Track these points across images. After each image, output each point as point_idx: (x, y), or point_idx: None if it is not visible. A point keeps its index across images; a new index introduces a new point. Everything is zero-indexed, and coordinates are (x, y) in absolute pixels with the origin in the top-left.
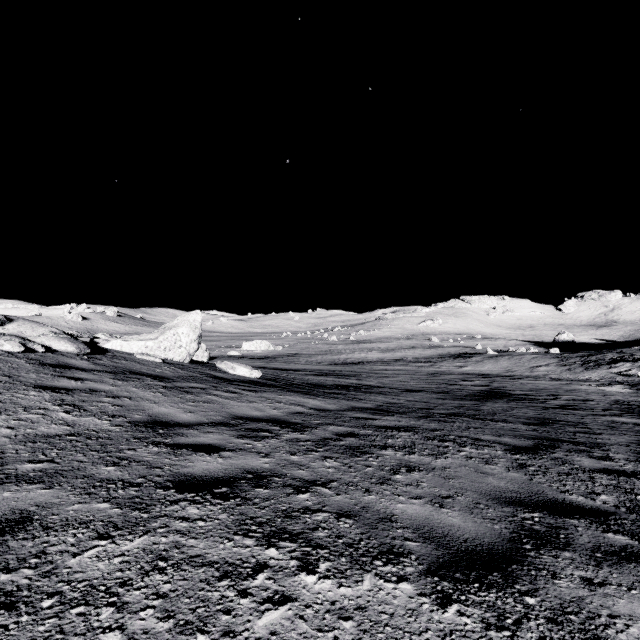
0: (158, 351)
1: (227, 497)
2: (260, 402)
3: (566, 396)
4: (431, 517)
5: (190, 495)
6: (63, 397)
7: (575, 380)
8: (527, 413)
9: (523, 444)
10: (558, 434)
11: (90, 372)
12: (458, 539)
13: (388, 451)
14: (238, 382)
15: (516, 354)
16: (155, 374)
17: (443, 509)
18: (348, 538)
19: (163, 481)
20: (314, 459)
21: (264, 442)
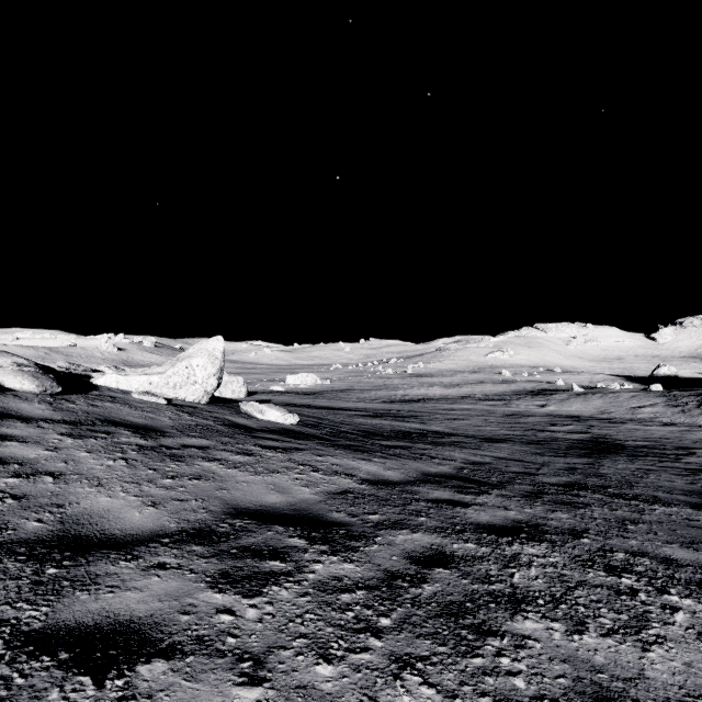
0: (166, 388)
1: None
2: (286, 472)
3: (701, 450)
4: None
5: None
6: None
7: (694, 425)
8: (674, 481)
9: None
10: None
11: (35, 423)
12: None
13: (529, 620)
14: (264, 432)
15: (609, 391)
16: (143, 423)
17: None
18: None
19: None
20: (373, 677)
21: (264, 599)
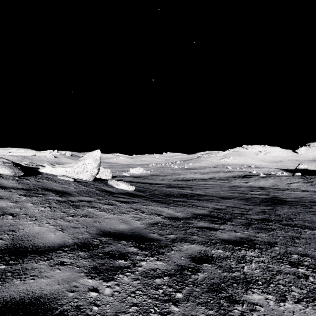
0: (73, 174)
1: None
2: (128, 213)
3: None
4: None
5: None
6: None
7: None
8: (312, 218)
9: None
10: None
11: (8, 189)
12: None
13: (255, 293)
14: (119, 194)
15: (277, 176)
16: (61, 190)
17: None
18: None
19: None
20: None
21: (115, 282)
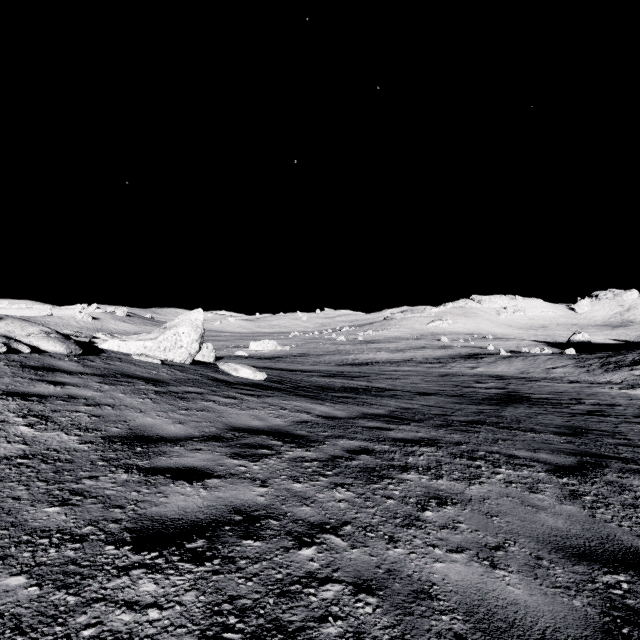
0: (157, 352)
1: (202, 558)
2: (262, 409)
3: (590, 400)
4: (484, 587)
5: (150, 555)
6: (32, 406)
7: (595, 382)
8: (554, 420)
9: (565, 462)
10: (598, 447)
11: (76, 375)
12: (532, 632)
13: (411, 474)
14: (240, 385)
15: (530, 355)
16: (150, 377)
17: (496, 570)
18: (372, 638)
19: (119, 530)
20: (322, 488)
21: (262, 463)
